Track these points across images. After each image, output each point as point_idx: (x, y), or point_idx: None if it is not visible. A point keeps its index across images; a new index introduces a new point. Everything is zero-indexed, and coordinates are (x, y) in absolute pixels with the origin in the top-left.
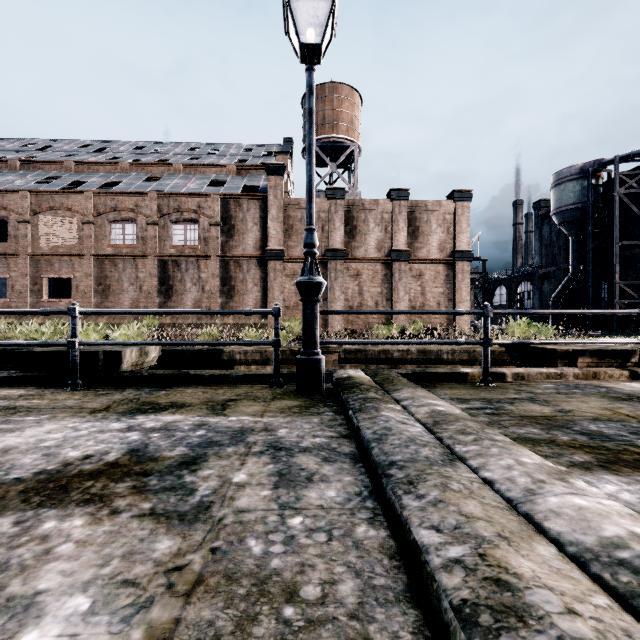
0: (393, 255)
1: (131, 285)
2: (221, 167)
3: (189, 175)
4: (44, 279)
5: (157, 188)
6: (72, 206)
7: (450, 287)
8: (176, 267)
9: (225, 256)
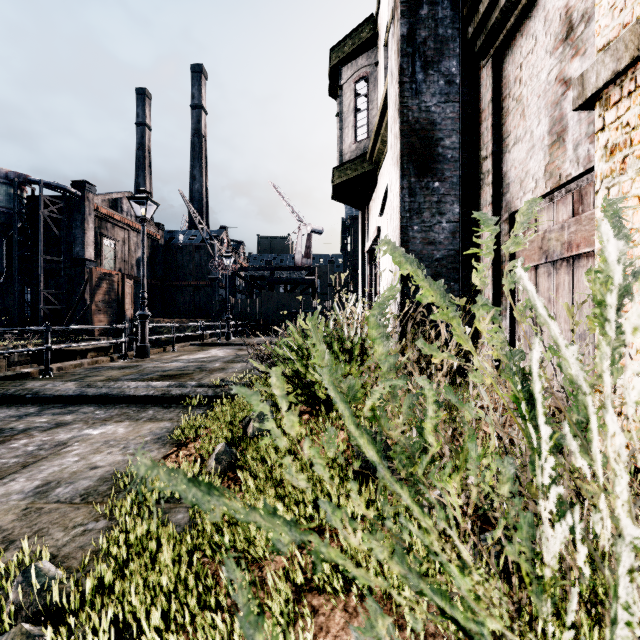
0: None
1: None
2: None
3: None
4: None
5: None
6: None
7: None
8: None
9: None
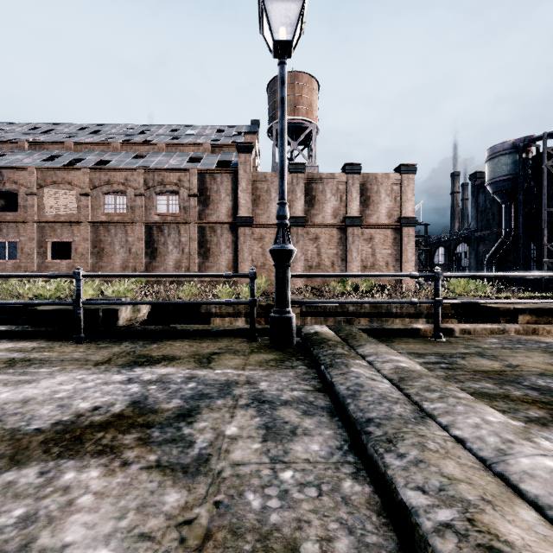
0: (347, 221)
1: (122, 248)
2: (198, 146)
3: (171, 153)
4: (48, 243)
5: (144, 164)
6: (72, 180)
7: (397, 249)
8: (160, 232)
9: (202, 222)
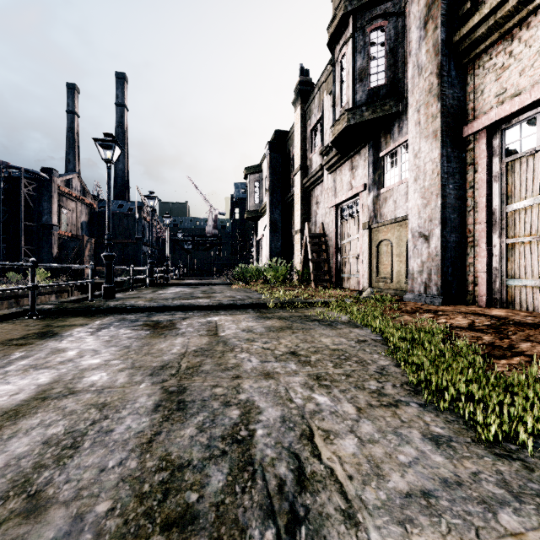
0: None
1: None
2: None
3: None
4: None
5: None
6: None
7: None
8: None
9: None
